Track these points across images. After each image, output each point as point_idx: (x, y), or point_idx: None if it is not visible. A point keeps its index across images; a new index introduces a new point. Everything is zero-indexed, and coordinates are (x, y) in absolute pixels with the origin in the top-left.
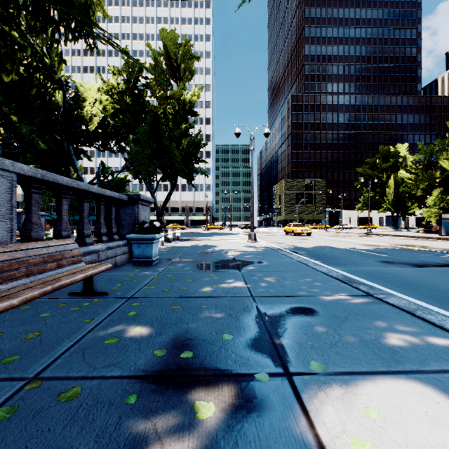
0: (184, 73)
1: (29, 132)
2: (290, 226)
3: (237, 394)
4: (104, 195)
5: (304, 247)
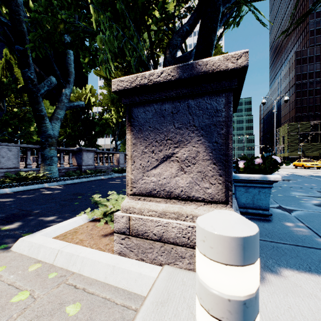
0: None
1: None
2: (300, 161)
3: None
4: None
5: (319, 175)
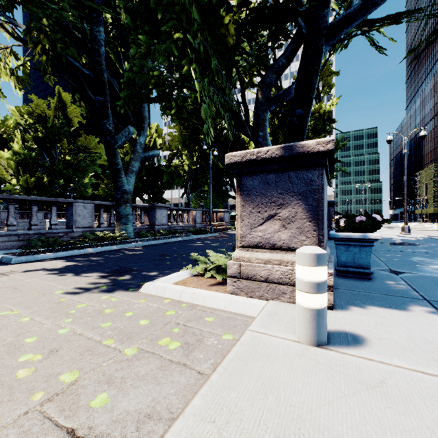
0: (323, 89)
1: (217, 159)
2: None
3: None
4: None
5: None
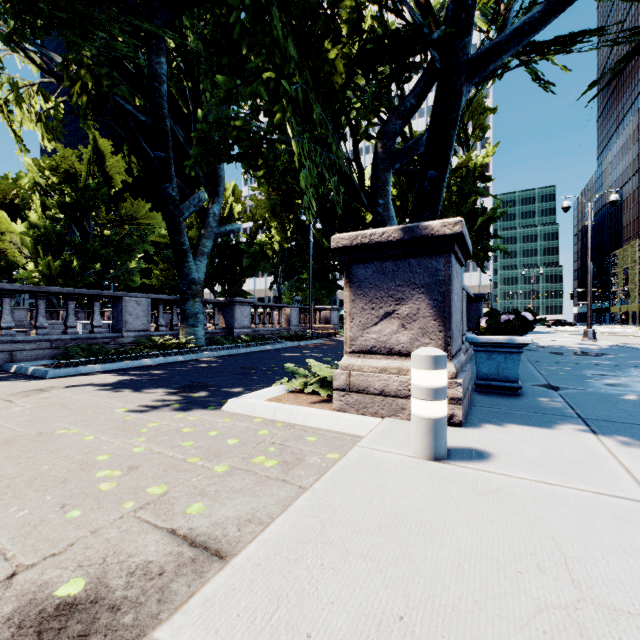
0: (473, 132)
1: (321, 234)
2: None
3: (636, 378)
4: (471, 297)
5: None
